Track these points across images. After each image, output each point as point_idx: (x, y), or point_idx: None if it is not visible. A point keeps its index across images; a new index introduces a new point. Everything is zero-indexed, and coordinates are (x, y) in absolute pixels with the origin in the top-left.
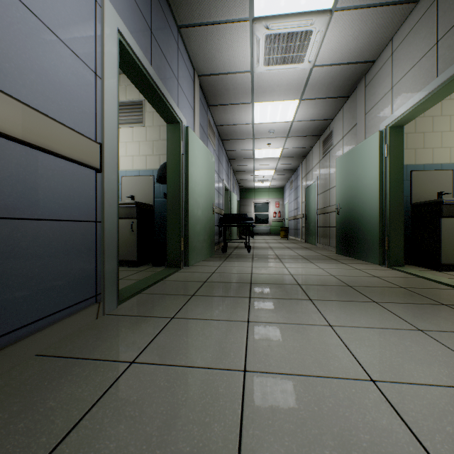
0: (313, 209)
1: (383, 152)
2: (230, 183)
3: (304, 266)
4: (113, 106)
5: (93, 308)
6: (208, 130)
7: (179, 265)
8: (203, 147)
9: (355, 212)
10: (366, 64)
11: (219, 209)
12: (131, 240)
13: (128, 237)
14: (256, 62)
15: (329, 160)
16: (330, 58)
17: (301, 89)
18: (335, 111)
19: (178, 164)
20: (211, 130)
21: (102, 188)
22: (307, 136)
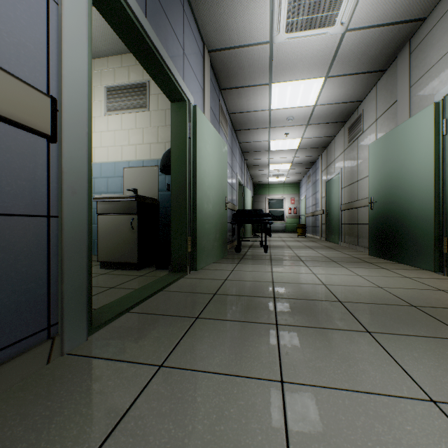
0: (336, 204)
1: (440, 129)
2: (243, 178)
3: (336, 272)
4: (80, 50)
5: (40, 348)
6: (220, 116)
7: (185, 269)
8: (214, 133)
9: (397, 206)
10: (413, 23)
11: (232, 205)
12: (131, 239)
13: (127, 235)
14: (276, 29)
15: (357, 148)
16: (369, 17)
17: (327, 63)
18: (367, 90)
19: (184, 149)
20: (224, 118)
21: (59, 166)
22: (330, 123)
